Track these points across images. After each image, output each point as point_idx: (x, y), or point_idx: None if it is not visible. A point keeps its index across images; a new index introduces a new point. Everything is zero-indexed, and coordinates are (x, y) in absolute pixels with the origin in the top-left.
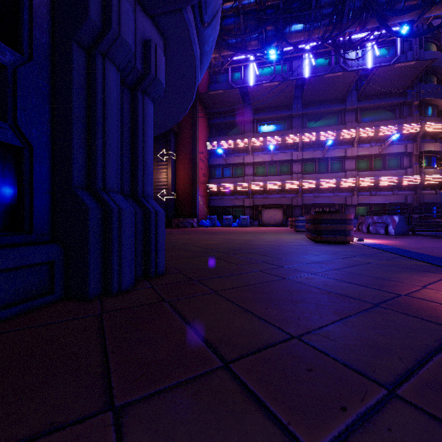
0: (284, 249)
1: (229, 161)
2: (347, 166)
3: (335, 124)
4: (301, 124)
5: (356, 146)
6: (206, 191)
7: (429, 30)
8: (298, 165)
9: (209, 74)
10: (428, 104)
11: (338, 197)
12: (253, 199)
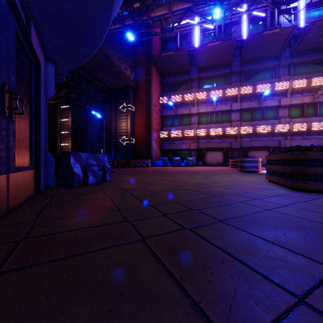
0: (272, 209)
1: (178, 112)
2: (281, 113)
3: (269, 78)
4: (239, 79)
5: (289, 96)
6: (159, 137)
7: None
8: (236, 114)
9: (162, 42)
10: None
11: (272, 140)
12: (198, 143)
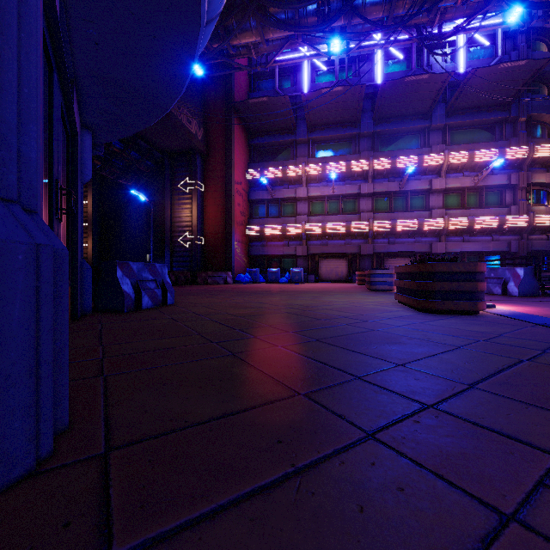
0: (379, 329)
1: (276, 195)
2: (432, 202)
3: (416, 147)
4: (371, 147)
5: (444, 175)
6: (246, 235)
7: None
8: (367, 201)
9: (249, 79)
10: (537, 122)
11: (420, 243)
12: (308, 246)
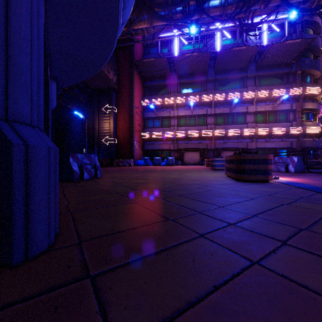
0: (214, 190)
1: (159, 114)
2: (248, 119)
3: (239, 87)
4: (214, 87)
5: (255, 104)
6: (141, 138)
7: (321, 6)
8: (211, 118)
9: (143, 47)
10: (307, 74)
11: (241, 142)
12: (177, 144)
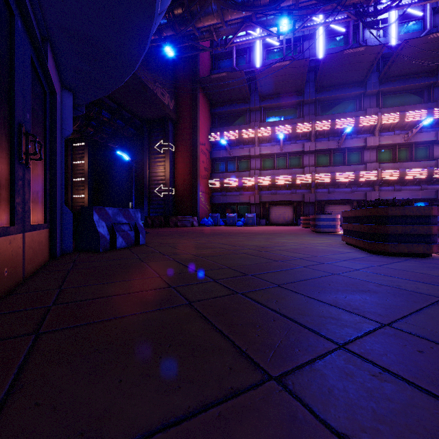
0: (340, 273)
1: (233, 153)
2: (367, 157)
3: (352, 111)
4: (314, 111)
5: (378, 134)
6: (208, 187)
7: None
8: (310, 157)
9: (212, 60)
10: None
11: (356, 192)
12: (260, 195)
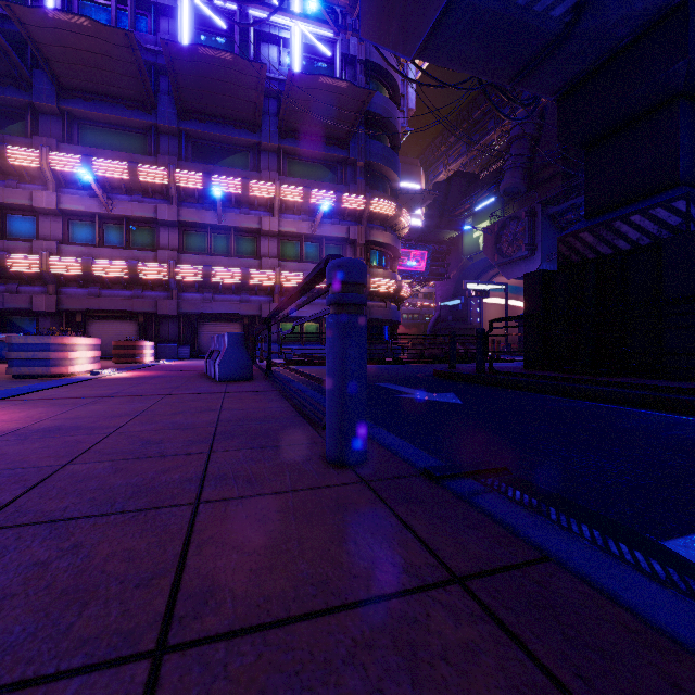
0: None
1: None
2: (265, 248)
3: (245, 169)
4: (179, 152)
5: (278, 214)
6: None
7: None
8: (171, 233)
9: None
10: (377, 173)
11: (247, 302)
12: (60, 295)
